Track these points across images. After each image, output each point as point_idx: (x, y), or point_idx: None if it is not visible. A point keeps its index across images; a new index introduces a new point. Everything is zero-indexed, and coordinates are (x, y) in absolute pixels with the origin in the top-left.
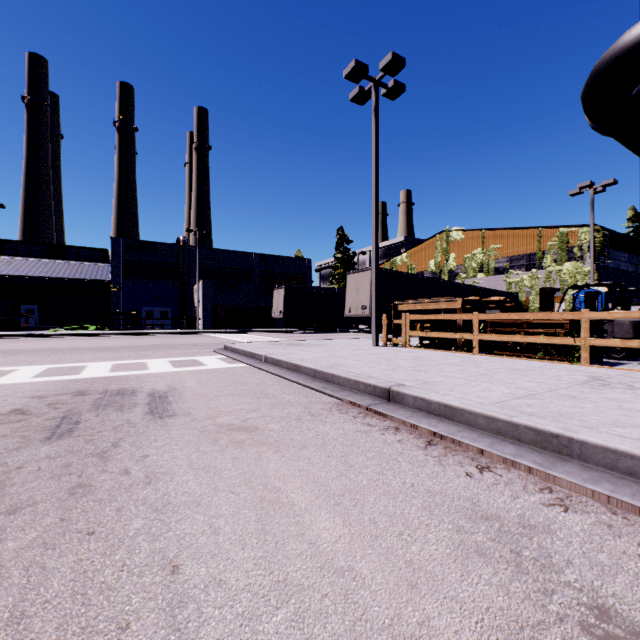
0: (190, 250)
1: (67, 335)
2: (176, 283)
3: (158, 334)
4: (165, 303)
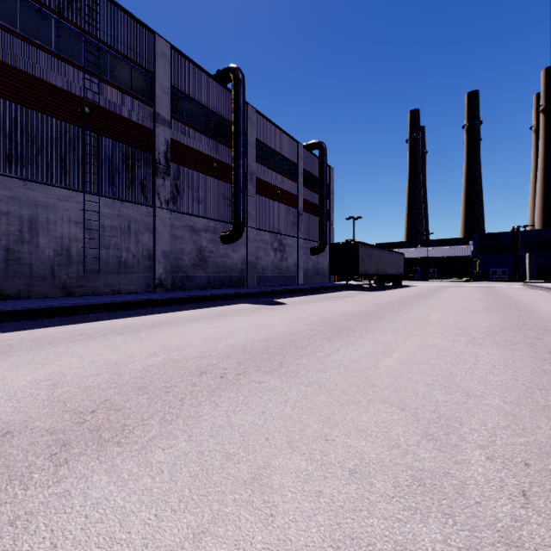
0: (521, 233)
1: (458, 281)
2: (511, 254)
3: (499, 282)
4: (504, 266)
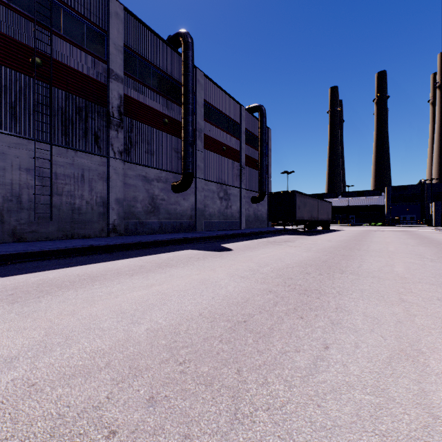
0: (427, 186)
1: (375, 226)
2: (418, 203)
3: (409, 226)
4: (412, 213)
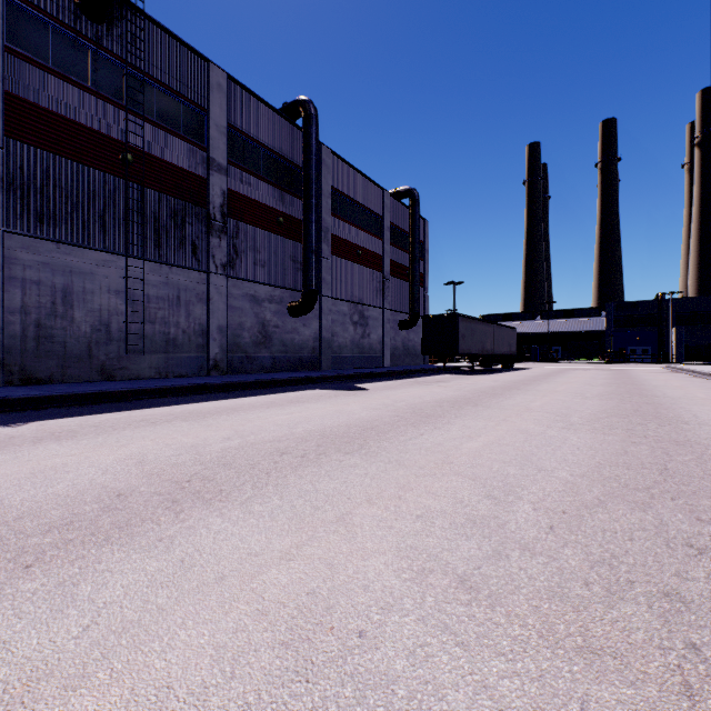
0: (667, 302)
1: (587, 363)
2: (654, 328)
3: (638, 364)
4: (645, 343)
